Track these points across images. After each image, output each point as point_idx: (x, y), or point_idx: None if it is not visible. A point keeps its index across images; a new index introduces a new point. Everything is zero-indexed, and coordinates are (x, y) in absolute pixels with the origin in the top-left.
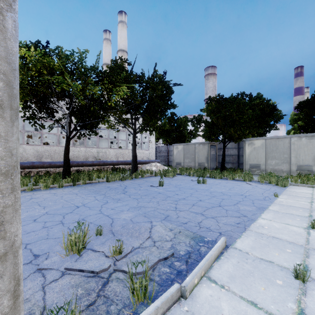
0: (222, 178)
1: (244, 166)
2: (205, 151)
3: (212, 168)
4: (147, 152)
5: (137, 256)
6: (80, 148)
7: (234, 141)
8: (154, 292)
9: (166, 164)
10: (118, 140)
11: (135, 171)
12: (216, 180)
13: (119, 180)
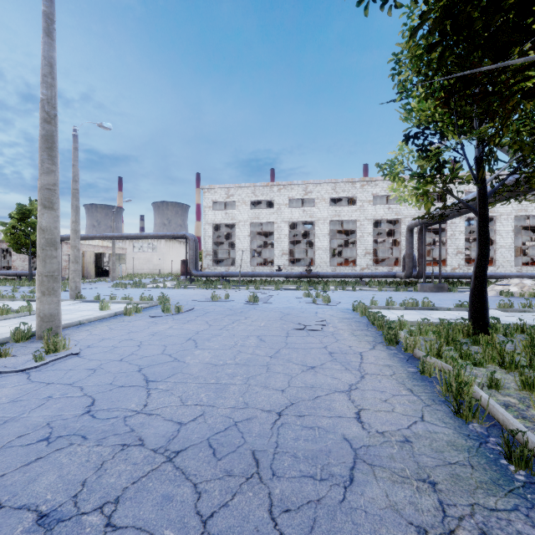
0: None
1: None
2: None
3: None
4: None
5: None
6: None
7: None
8: None
9: None
10: None
11: None
12: None
13: None
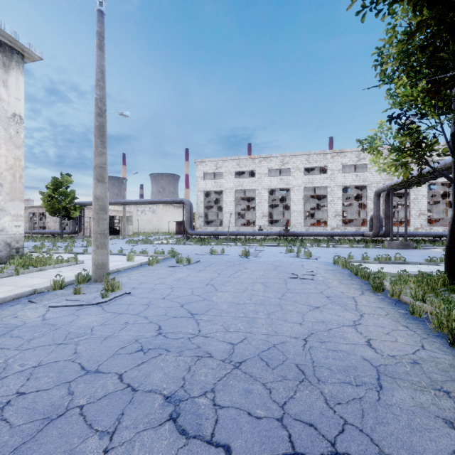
0: None
1: None
2: None
3: None
4: None
5: (62, 298)
6: None
7: None
8: (51, 284)
9: None
10: None
11: None
12: None
13: None
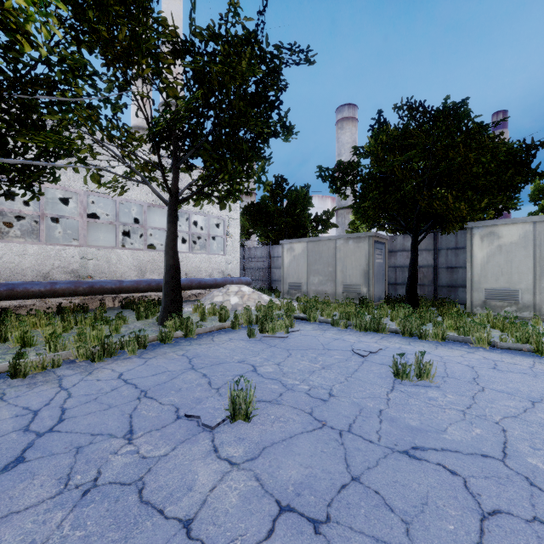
0: (446, 338)
1: (470, 295)
2: (363, 256)
3: (377, 298)
4: (221, 260)
5: None
6: (25, 245)
7: (445, 230)
8: None
9: (266, 287)
10: (145, 227)
11: (174, 311)
12: (435, 348)
13: (85, 358)
